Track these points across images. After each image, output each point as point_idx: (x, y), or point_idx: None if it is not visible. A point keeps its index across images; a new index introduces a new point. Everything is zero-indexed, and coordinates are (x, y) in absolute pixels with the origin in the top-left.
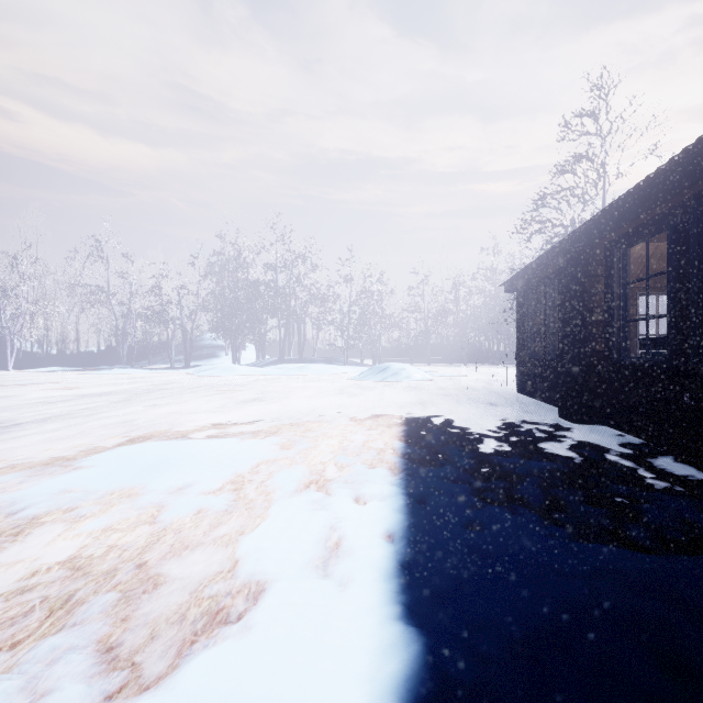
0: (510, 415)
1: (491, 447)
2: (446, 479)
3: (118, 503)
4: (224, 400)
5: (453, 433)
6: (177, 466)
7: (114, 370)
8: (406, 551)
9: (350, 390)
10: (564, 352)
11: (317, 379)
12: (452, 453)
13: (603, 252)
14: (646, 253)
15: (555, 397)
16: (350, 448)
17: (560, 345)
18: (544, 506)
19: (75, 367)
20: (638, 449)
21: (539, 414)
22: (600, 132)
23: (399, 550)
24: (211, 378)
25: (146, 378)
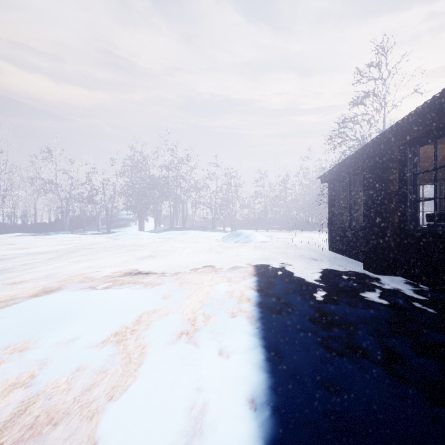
0: (329, 268)
1: (322, 296)
2: (294, 329)
3: (6, 360)
4: (128, 257)
5: (291, 283)
6: (71, 319)
7: (58, 235)
8: (271, 428)
9: (216, 249)
10: (368, 223)
11: (194, 241)
12: (294, 302)
13: (397, 151)
14: (434, 150)
15: (358, 254)
16: (216, 298)
17: (365, 218)
18: (384, 359)
19: (33, 233)
20: (433, 297)
21: (349, 267)
22: (382, 77)
23: (263, 426)
24: (123, 240)
25: (79, 240)
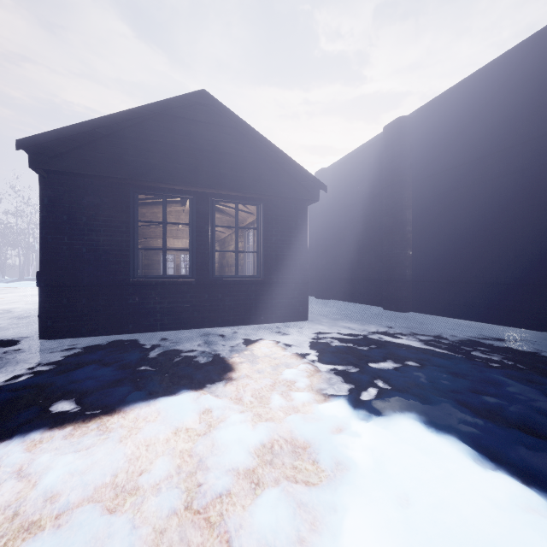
0: None
1: None
2: None
3: None
4: None
5: None
6: None
7: None
8: None
9: None
10: None
11: None
12: None
13: None
14: None
15: None
16: None
17: None
18: None
19: None
20: None
21: None
22: None
23: None
24: None
25: None
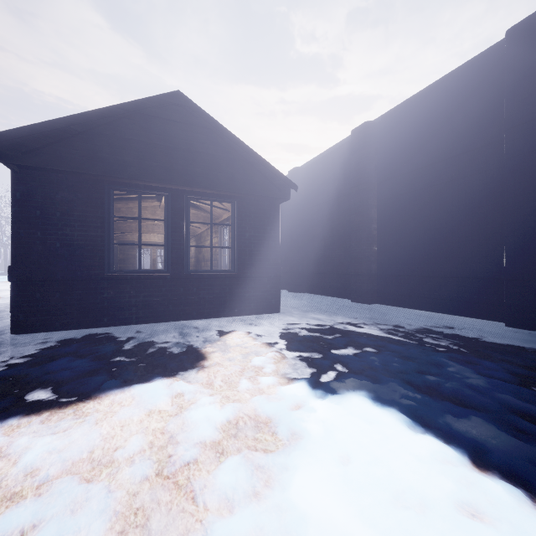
0: None
1: None
2: None
3: None
4: None
5: None
6: None
7: None
8: None
9: None
10: None
11: None
12: None
13: None
14: None
15: None
16: None
17: None
18: None
19: None
20: None
21: None
22: None
23: None
24: None
25: None
